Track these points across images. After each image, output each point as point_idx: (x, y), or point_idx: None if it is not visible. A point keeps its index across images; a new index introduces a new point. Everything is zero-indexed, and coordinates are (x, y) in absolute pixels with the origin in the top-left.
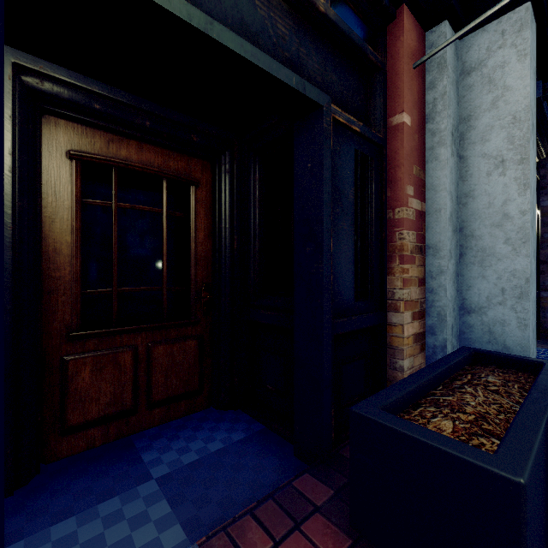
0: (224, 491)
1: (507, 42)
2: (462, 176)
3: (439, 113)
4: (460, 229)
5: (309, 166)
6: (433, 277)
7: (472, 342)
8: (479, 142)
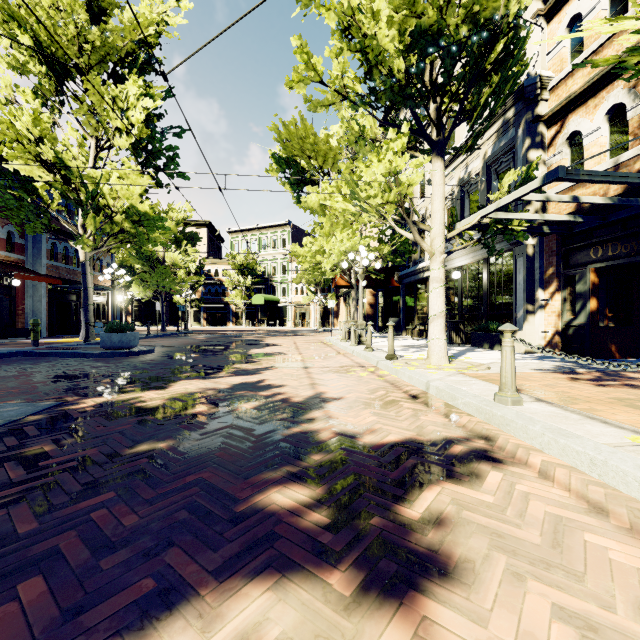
0: None
1: (39, 284)
2: (34, 302)
3: (27, 293)
4: (33, 310)
5: (1, 304)
6: (27, 318)
7: None
8: (36, 297)
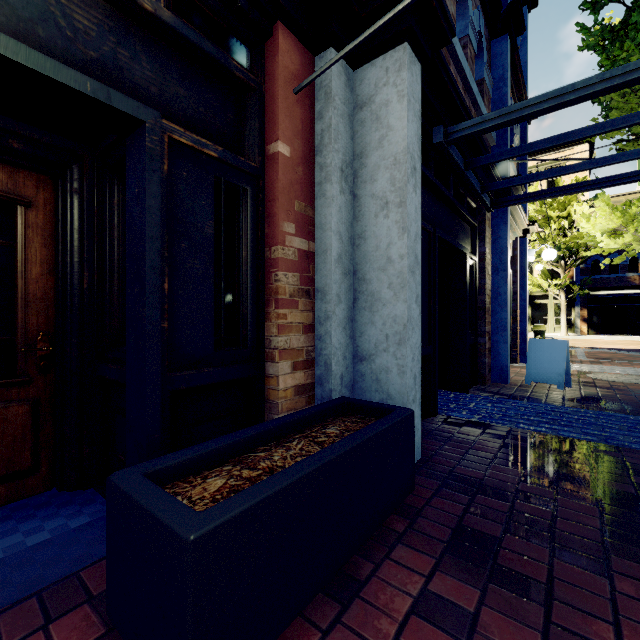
0: (13, 596)
1: (390, 80)
2: (356, 216)
3: (326, 146)
4: (354, 272)
5: (137, 191)
6: (321, 323)
7: (363, 391)
8: (369, 181)
